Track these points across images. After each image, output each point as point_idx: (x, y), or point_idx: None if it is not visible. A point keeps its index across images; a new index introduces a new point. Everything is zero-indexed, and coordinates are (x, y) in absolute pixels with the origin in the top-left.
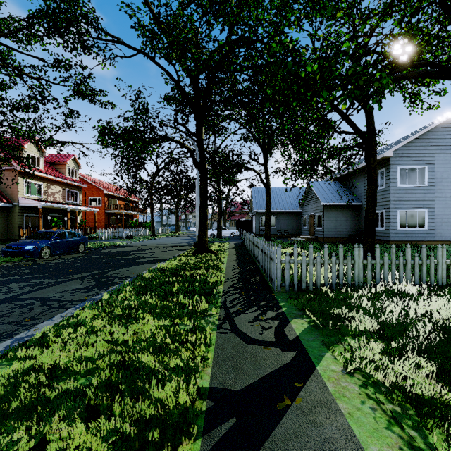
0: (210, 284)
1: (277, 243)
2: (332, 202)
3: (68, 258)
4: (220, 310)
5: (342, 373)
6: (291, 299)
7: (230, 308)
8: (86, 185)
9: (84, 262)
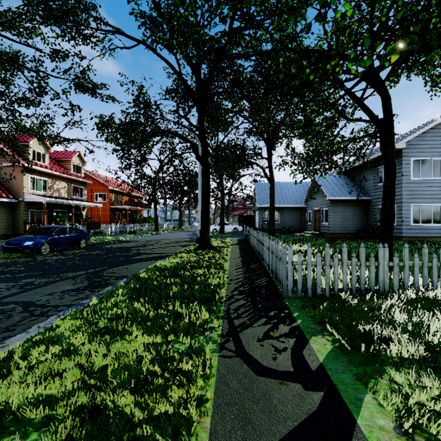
0: (211, 287)
1: (281, 239)
2: (339, 197)
3: (67, 254)
4: (223, 322)
5: (396, 435)
6: (306, 309)
7: (235, 319)
8: (91, 181)
9: (83, 259)
